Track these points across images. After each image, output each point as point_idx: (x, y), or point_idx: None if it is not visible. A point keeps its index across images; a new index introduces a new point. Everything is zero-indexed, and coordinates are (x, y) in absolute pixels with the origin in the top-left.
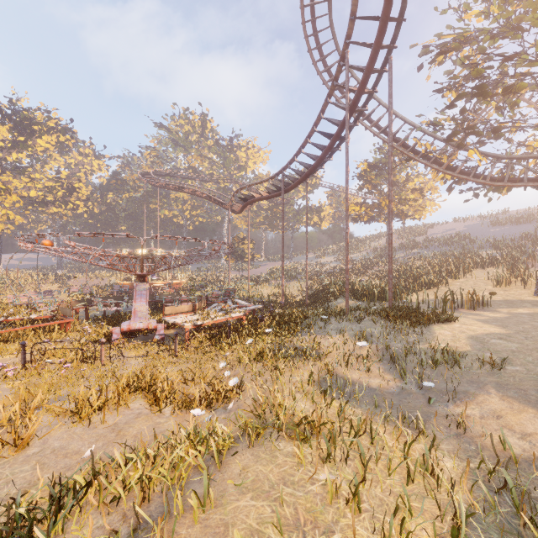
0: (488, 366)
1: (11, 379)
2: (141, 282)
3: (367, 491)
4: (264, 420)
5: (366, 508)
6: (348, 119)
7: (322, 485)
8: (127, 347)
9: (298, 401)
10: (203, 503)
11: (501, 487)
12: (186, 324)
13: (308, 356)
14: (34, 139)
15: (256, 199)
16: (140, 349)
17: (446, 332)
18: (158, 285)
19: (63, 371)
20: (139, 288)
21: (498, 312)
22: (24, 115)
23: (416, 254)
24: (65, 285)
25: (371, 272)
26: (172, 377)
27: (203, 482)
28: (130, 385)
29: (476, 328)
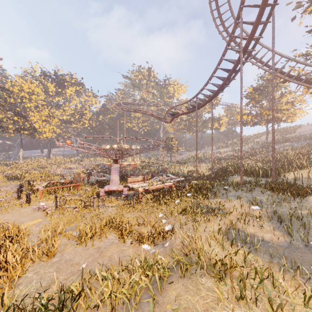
0: None
1: (50, 215)
2: (115, 163)
3: None
4: (189, 258)
5: None
6: (242, 57)
7: None
8: (107, 200)
9: (212, 246)
10: None
11: None
12: (139, 189)
13: (217, 214)
14: (65, 89)
15: (180, 114)
16: (114, 202)
17: None
18: (124, 165)
19: (74, 212)
20: (114, 167)
21: None
22: (61, 78)
23: (288, 146)
24: (79, 164)
25: (255, 158)
26: (131, 221)
27: (149, 301)
28: (108, 224)
29: None
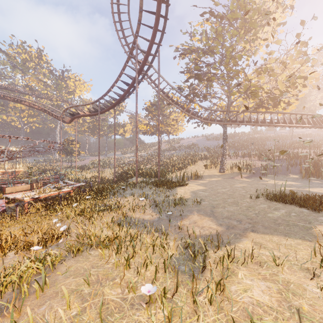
0: (196, 203)
1: None
2: None
3: (135, 261)
4: (83, 244)
5: (133, 267)
6: (137, 77)
7: (113, 263)
8: None
9: (104, 231)
10: (42, 286)
11: (188, 246)
12: (25, 198)
13: (112, 209)
14: None
15: (81, 115)
16: None
17: (182, 190)
18: None
19: None
20: None
21: (205, 180)
22: None
23: (174, 153)
24: None
25: (152, 163)
26: (15, 232)
27: (41, 280)
28: None
29: (194, 187)
